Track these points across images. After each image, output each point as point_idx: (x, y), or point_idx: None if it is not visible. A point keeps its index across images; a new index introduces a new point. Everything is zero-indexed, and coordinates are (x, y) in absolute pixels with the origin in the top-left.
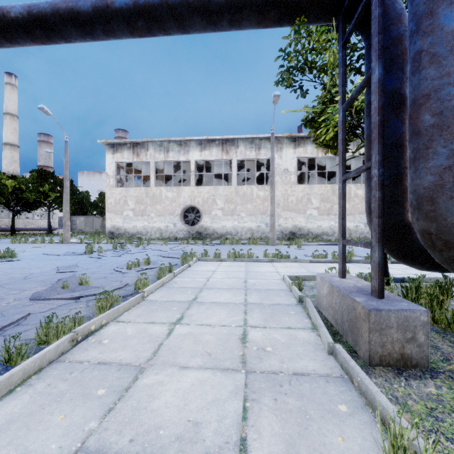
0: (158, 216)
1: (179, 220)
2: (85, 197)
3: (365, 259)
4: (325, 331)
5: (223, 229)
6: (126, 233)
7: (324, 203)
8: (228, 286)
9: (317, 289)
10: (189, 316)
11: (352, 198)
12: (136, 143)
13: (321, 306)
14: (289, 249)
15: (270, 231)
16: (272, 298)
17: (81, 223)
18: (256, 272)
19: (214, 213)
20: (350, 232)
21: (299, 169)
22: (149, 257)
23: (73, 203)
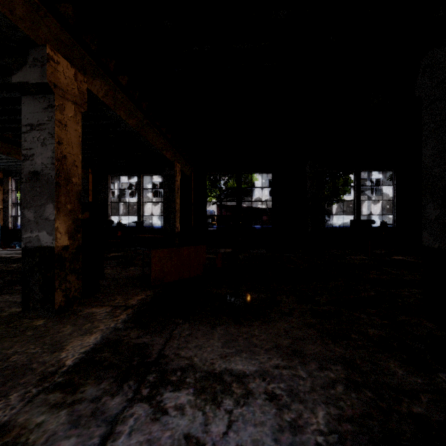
0: None
1: None
2: None
3: None
4: None
5: None
6: None
7: None
8: None
9: None
10: None
11: None
12: None
13: None
14: None
15: None
16: None
17: None
18: None
19: None
20: None
21: None
22: None
23: None
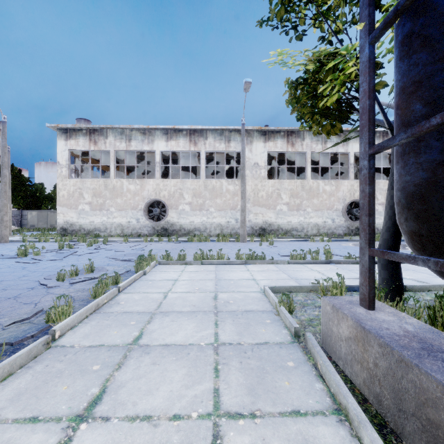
0: (119, 210)
1: (143, 216)
2: (39, 189)
3: (347, 260)
4: (379, 443)
5: (191, 225)
6: (82, 230)
7: (294, 199)
8: (192, 308)
9: (324, 320)
10: (114, 390)
11: (321, 194)
12: (93, 129)
13: (334, 352)
14: (261, 246)
15: (241, 227)
16: (254, 330)
17: (34, 218)
18: (228, 281)
19: (181, 208)
20: (318, 227)
21: (268, 164)
22: (92, 262)
23: (24, 196)
